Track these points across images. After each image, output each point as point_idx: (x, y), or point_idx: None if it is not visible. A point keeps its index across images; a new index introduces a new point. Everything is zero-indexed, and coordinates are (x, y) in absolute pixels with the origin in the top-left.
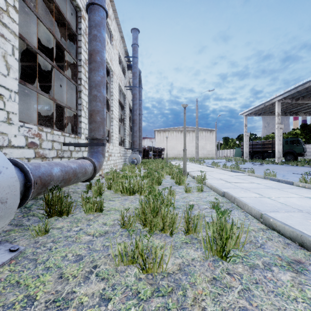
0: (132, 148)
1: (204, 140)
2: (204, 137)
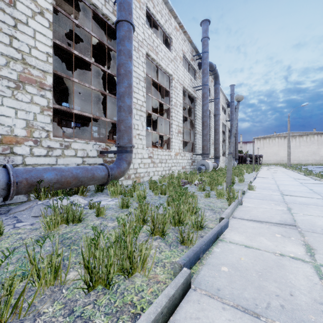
0: None
1: (316, 144)
2: (316, 142)
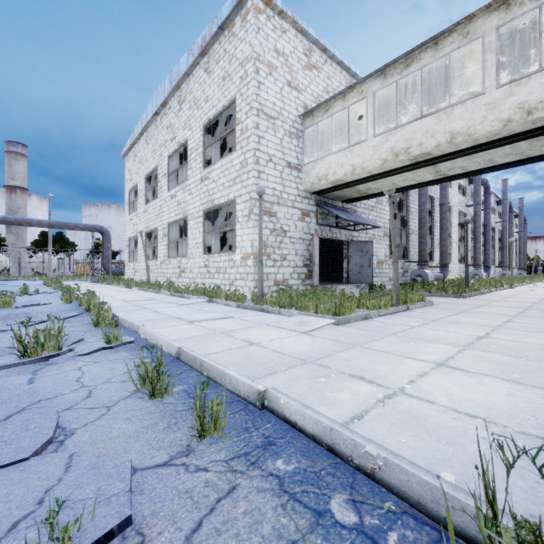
0: (519, 267)
1: None
2: None
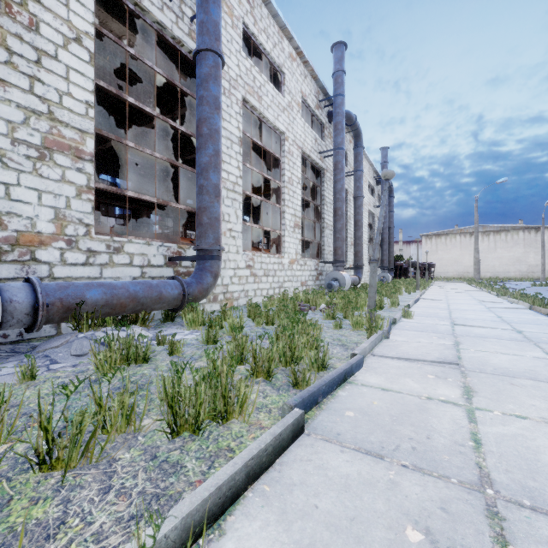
0: (381, 267)
1: (521, 246)
2: (521, 242)
